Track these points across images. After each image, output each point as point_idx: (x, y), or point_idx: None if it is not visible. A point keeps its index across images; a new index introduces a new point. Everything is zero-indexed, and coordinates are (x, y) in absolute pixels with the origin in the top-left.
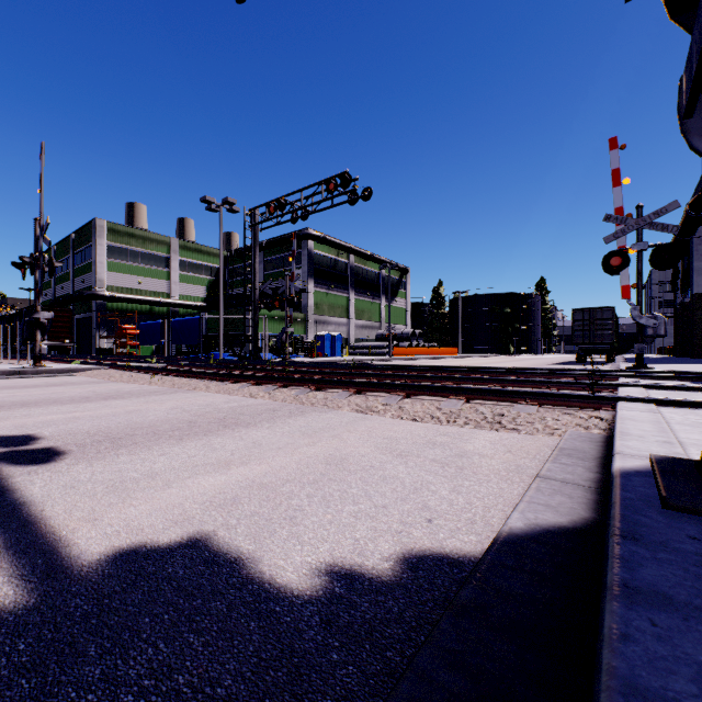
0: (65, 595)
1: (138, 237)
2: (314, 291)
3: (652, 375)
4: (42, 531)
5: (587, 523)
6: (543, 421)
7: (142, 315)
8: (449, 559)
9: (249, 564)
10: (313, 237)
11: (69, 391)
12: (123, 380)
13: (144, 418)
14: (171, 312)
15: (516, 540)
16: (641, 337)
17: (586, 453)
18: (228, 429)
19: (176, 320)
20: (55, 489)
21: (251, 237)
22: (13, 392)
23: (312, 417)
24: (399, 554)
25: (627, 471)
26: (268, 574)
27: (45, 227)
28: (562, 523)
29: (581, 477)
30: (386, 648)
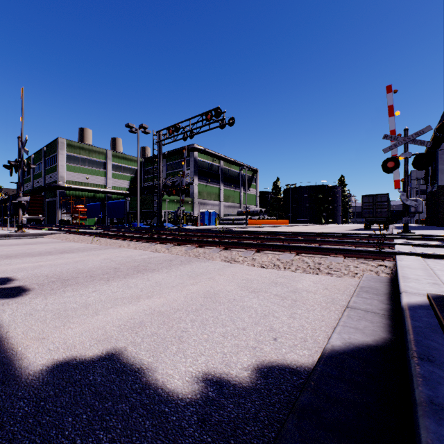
0: (12, 398)
1: (86, 149)
2: (198, 184)
3: (415, 237)
4: (4, 347)
5: (385, 342)
6: (347, 268)
7: (88, 199)
8: (290, 369)
9: (148, 373)
10: (197, 149)
11: (39, 247)
12: (74, 240)
13: (85, 266)
14: (107, 197)
15: (337, 355)
16: (407, 213)
17: (378, 290)
18: (140, 273)
19: (109, 202)
20: (18, 316)
21: (158, 149)
22: (2, 248)
23: (195, 265)
24: (255, 365)
25: (413, 305)
26: (161, 381)
27: (25, 142)
28: (368, 342)
29: (377, 307)
30: (246, 443)
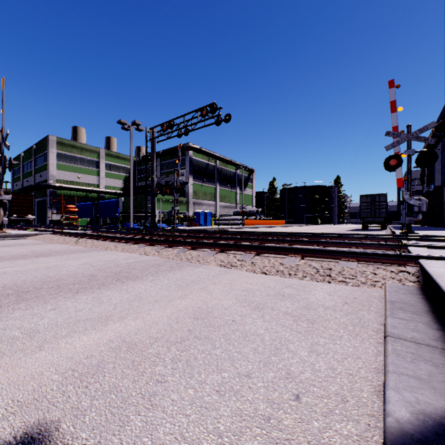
0: None
1: (78, 148)
2: (193, 183)
3: (424, 238)
4: None
5: None
6: (364, 275)
7: (80, 199)
8: None
9: None
10: (192, 148)
11: (15, 250)
12: (58, 242)
13: (57, 272)
14: (100, 196)
15: None
16: (410, 212)
17: (415, 306)
18: (119, 282)
19: (101, 202)
20: None
21: (151, 147)
22: None
23: (186, 271)
24: None
25: None
26: None
27: (6, 136)
28: None
29: (429, 336)
30: None
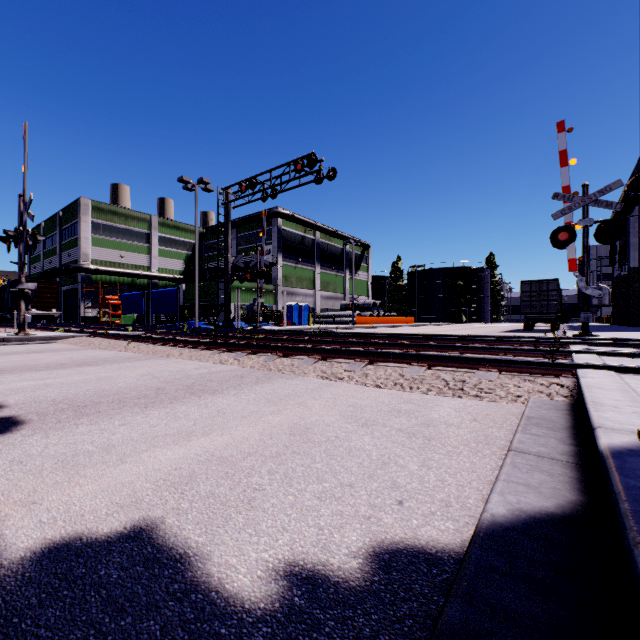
0: None
1: (121, 215)
2: (283, 264)
3: (600, 342)
4: None
5: (576, 508)
6: (505, 388)
7: (124, 287)
8: (425, 555)
9: (196, 563)
10: (282, 215)
11: (47, 357)
12: (101, 347)
13: (113, 385)
14: (151, 284)
15: (501, 531)
16: (586, 306)
17: (554, 422)
18: (194, 396)
19: (155, 291)
20: (0, 465)
21: (225, 214)
22: None
23: (278, 383)
24: (369, 548)
25: (618, 449)
26: (216, 577)
27: (29, 203)
28: (548, 509)
29: (556, 450)
30: None
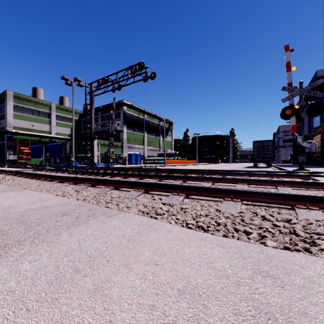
0: None
1: (32, 101)
2: (126, 131)
3: None
4: None
5: None
6: None
7: (34, 142)
8: None
9: None
10: (126, 104)
11: None
12: None
13: None
14: (51, 141)
15: None
16: (302, 153)
17: None
18: None
19: (49, 145)
20: None
21: (90, 99)
22: None
23: (94, 226)
24: None
25: None
26: None
27: None
28: None
29: None
30: None
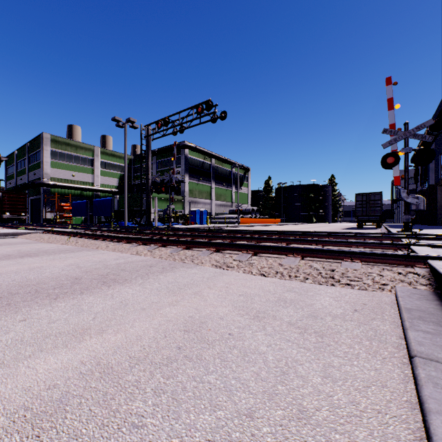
0: None
1: (72, 145)
2: (189, 182)
3: (425, 237)
4: None
5: None
6: (371, 277)
7: (75, 197)
8: None
9: None
10: (188, 147)
11: (0, 249)
12: (48, 241)
13: (39, 275)
14: (95, 195)
15: None
16: (407, 211)
17: (435, 315)
18: (105, 286)
19: (96, 200)
20: None
21: (146, 144)
22: None
23: (179, 272)
24: None
25: None
26: None
27: None
28: None
29: None
30: None
